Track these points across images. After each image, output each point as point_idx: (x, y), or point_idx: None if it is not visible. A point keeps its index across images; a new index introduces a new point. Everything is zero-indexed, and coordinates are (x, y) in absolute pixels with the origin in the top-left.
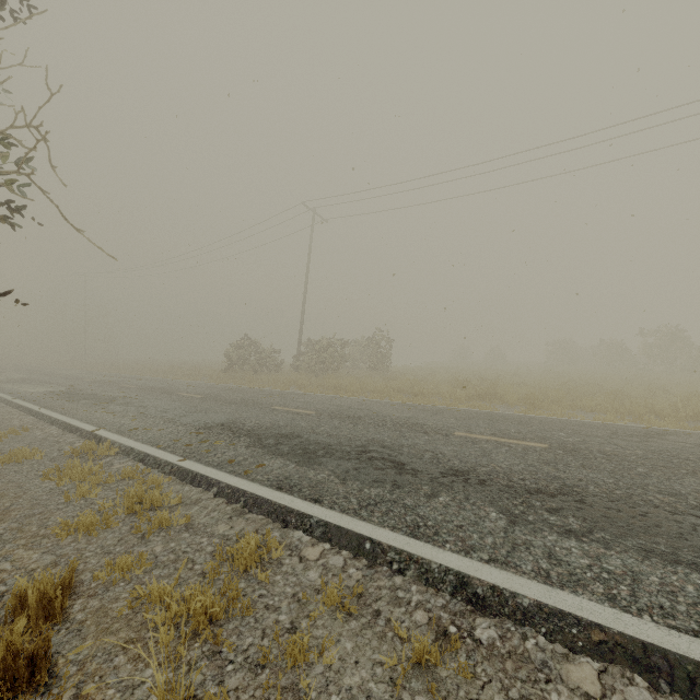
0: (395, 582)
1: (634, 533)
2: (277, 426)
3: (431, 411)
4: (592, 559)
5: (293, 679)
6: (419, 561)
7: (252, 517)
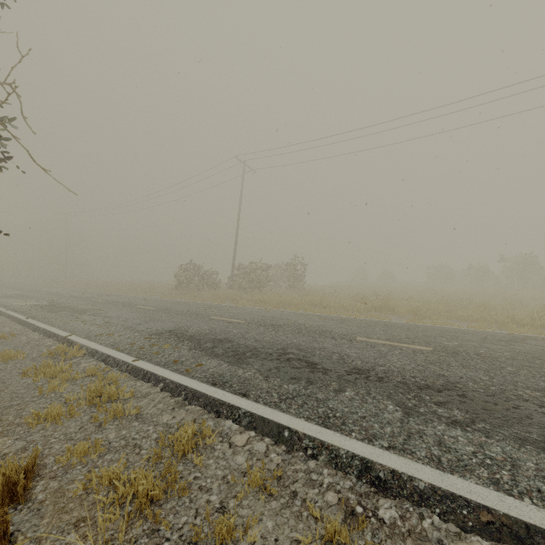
0: (309, 466)
1: (510, 423)
2: (214, 332)
3: (337, 321)
4: (476, 446)
5: None
6: (329, 448)
7: (191, 409)
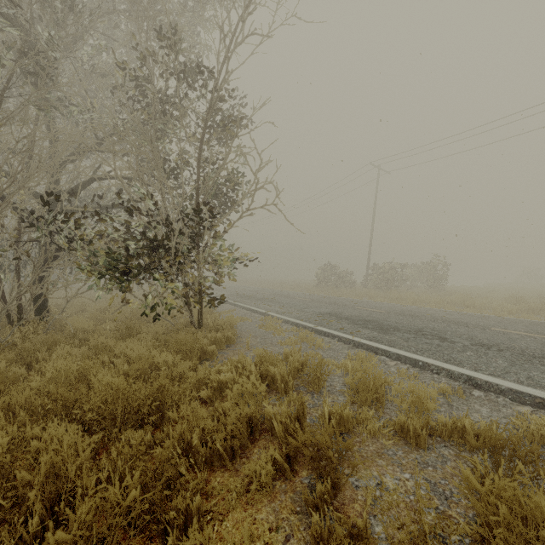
0: (434, 376)
1: None
2: (361, 316)
3: (477, 317)
4: None
5: (388, 387)
6: (447, 370)
7: (358, 350)
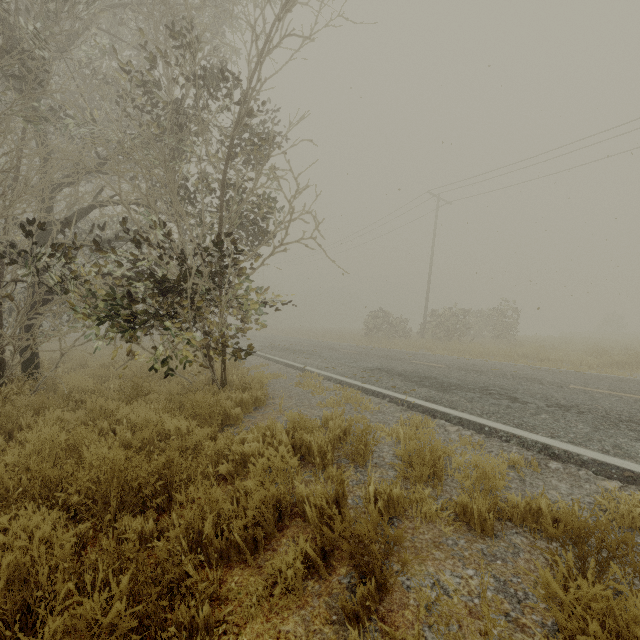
0: (503, 444)
1: None
2: (417, 371)
3: (552, 372)
4: None
5: (448, 459)
6: (519, 437)
7: (413, 412)
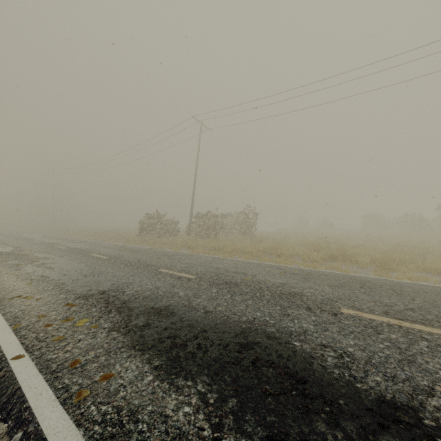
0: None
1: None
2: (154, 295)
3: (300, 275)
4: None
5: None
6: None
7: None
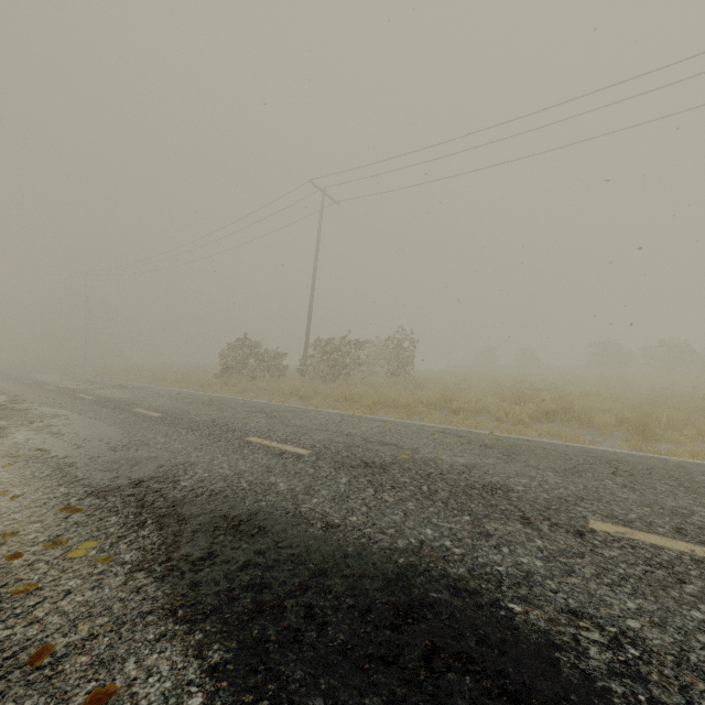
0: None
1: None
2: (232, 489)
3: (498, 449)
4: None
5: None
6: None
7: None
